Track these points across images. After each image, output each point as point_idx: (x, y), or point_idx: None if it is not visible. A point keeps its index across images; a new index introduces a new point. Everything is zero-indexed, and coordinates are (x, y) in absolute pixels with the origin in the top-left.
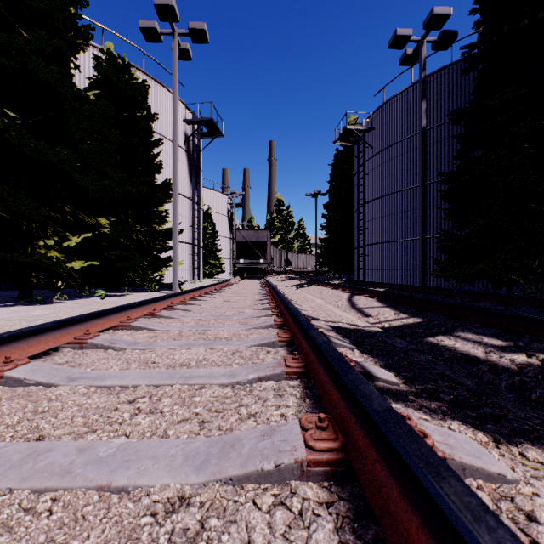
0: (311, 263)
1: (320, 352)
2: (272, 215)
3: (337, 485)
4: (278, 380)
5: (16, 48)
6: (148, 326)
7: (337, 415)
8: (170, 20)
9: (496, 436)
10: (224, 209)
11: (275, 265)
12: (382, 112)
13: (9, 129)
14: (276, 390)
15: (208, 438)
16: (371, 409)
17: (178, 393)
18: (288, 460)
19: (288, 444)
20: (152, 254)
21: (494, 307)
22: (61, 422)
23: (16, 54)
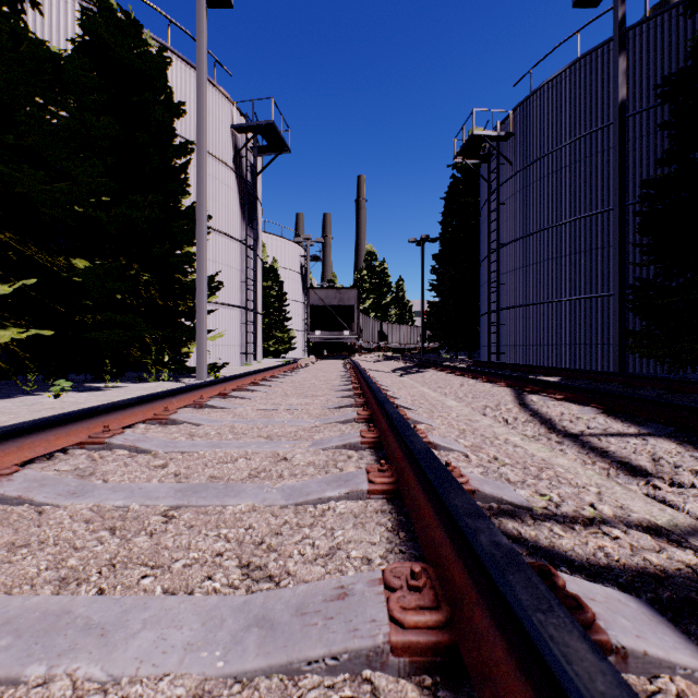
0: (414, 336)
1: None
2: (361, 273)
3: None
4: None
5: None
6: None
7: None
8: None
9: None
10: (296, 263)
11: (366, 340)
12: (527, 108)
13: None
14: None
15: None
16: None
17: None
18: None
19: None
20: (175, 321)
21: None
22: None
23: None
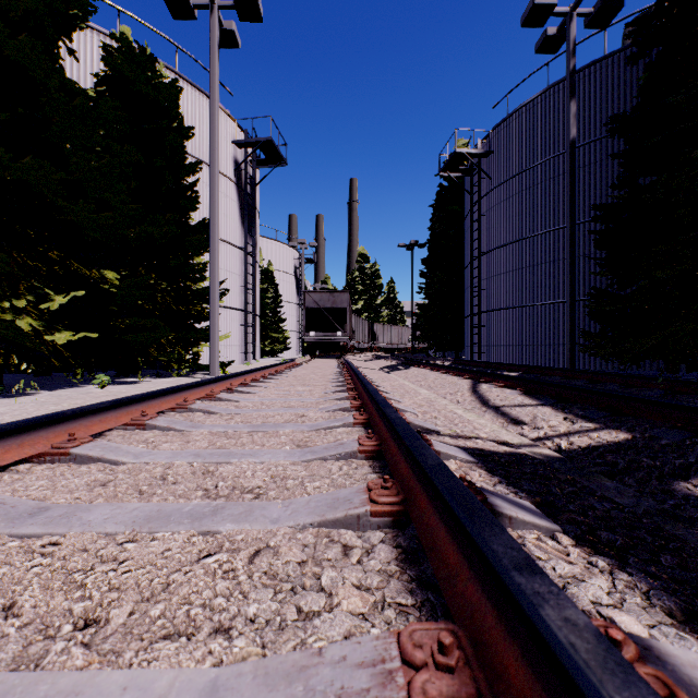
0: (404, 337)
1: None
2: (353, 274)
3: None
4: None
5: None
6: (105, 455)
7: None
8: None
9: None
10: (290, 266)
11: (358, 340)
12: (504, 129)
13: None
14: None
15: None
16: None
17: None
18: None
19: None
20: (186, 324)
21: None
22: None
23: None
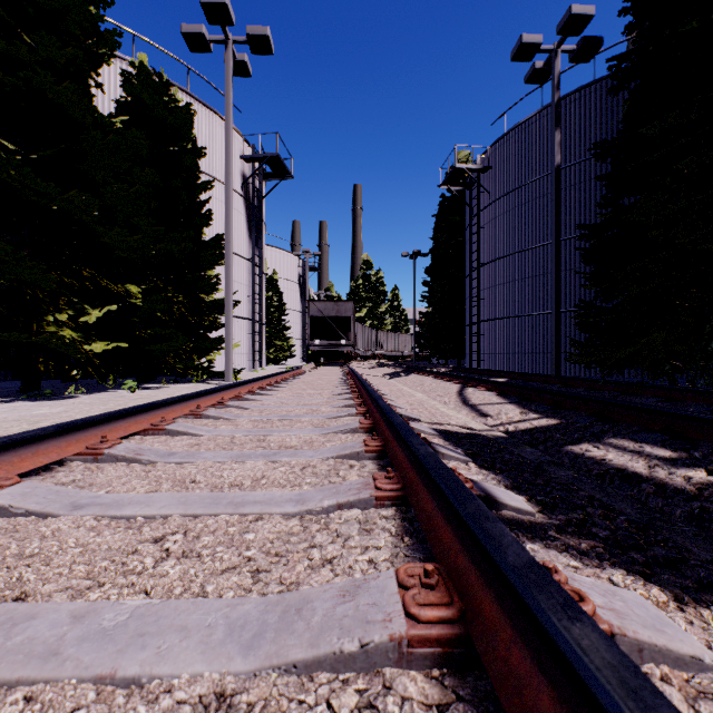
0: (408, 344)
1: (425, 469)
2: (357, 282)
3: (452, 675)
4: (365, 508)
5: (17, 60)
6: (189, 430)
7: (451, 564)
8: (222, 23)
9: (678, 592)
10: (294, 274)
11: (361, 348)
12: (502, 146)
13: (7, 167)
14: (362, 523)
15: (264, 597)
16: (503, 562)
17: (224, 526)
18: (380, 636)
19: (380, 611)
20: (199, 333)
21: (654, 403)
22: (54, 572)
23: (18, 68)
